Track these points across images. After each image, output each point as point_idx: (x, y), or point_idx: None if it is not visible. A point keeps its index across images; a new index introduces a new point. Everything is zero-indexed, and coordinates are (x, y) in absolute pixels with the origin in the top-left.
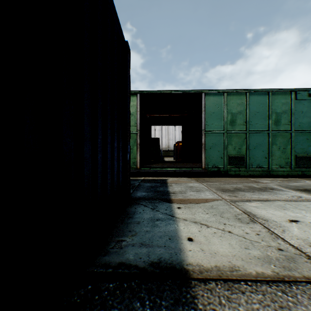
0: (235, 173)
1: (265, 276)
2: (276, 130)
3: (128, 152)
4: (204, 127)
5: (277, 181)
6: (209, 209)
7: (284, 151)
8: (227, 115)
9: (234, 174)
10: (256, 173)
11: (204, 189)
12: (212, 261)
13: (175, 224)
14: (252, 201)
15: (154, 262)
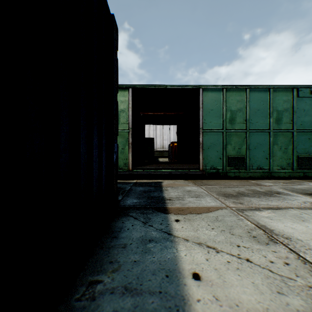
0: (235, 175)
1: None
2: (277, 129)
3: (114, 152)
4: (202, 125)
5: (280, 184)
6: (214, 221)
7: (285, 152)
8: (226, 112)
9: (234, 176)
10: (256, 175)
11: (204, 194)
12: None
13: (174, 247)
14: (262, 210)
15: None
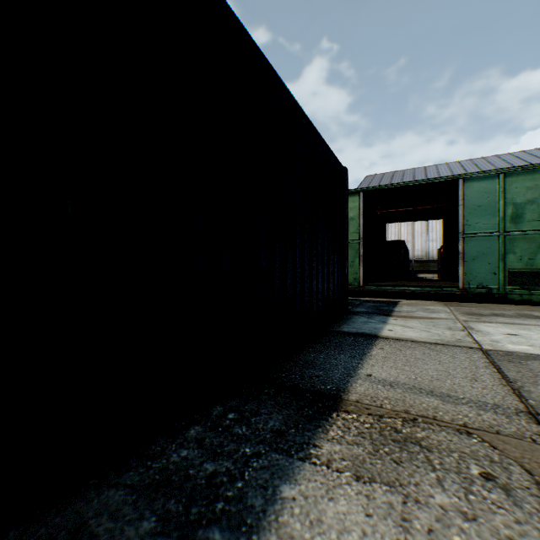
0: (520, 297)
1: (427, 342)
2: None
3: (345, 267)
4: (461, 229)
5: None
6: (427, 322)
7: None
8: (505, 207)
9: (519, 299)
10: None
11: (443, 311)
12: (397, 336)
13: (384, 325)
14: (492, 323)
15: (359, 332)
